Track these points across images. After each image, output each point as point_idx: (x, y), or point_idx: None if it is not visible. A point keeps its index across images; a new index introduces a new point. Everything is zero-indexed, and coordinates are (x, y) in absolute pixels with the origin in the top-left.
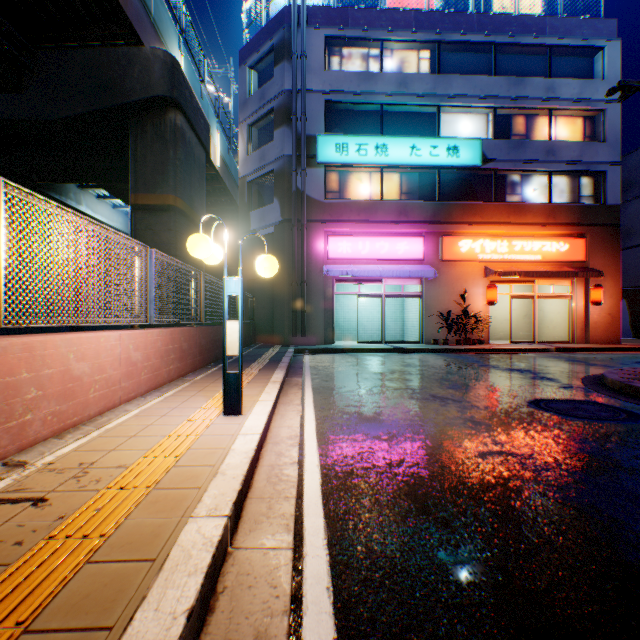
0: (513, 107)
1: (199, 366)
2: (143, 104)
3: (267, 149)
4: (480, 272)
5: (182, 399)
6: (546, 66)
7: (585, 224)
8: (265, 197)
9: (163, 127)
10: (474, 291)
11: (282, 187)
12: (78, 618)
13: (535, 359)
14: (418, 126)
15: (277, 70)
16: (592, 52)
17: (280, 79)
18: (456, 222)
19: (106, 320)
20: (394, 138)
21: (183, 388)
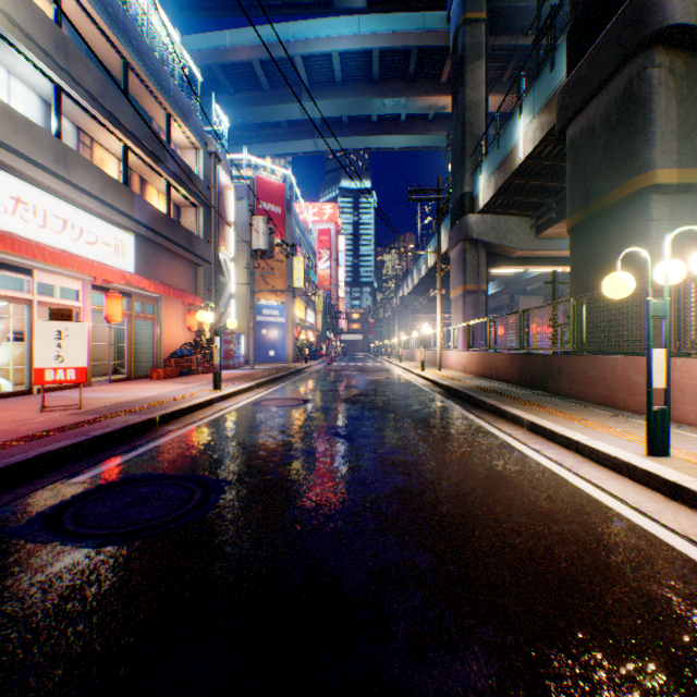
0: None
1: None
2: None
3: None
4: None
5: None
6: None
7: None
8: None
9: None
10: None
11: None
12: (532, 411)
13: None
14: None
15: None
16: None
17: None
18: None
19: None
20: None
21: None
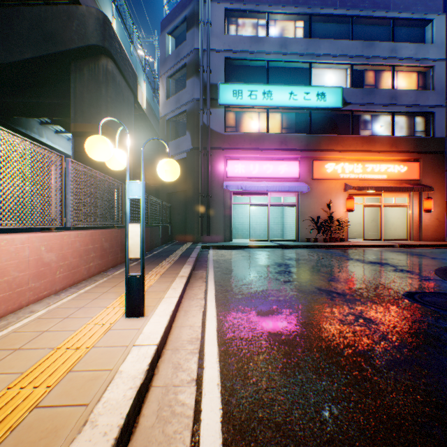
0: (366, 64)
1: (121, 261)
2: (80, 51)
3: (181, 94)
4: (341, 187)
5: (93, 296)
6: (390, 34)
7: (419, 152)
8: (180, 131)
9: (97, 71)
10: (337, 202)
11: (192, 123)
12: None
13: (387, 253)
14: (295, 78)
15: (189, 34)
16: (424, 24)
17: (191, 41)
18: (323, 150)
19: (8, 223)
20: (277, 86)
21: (100, 283)
